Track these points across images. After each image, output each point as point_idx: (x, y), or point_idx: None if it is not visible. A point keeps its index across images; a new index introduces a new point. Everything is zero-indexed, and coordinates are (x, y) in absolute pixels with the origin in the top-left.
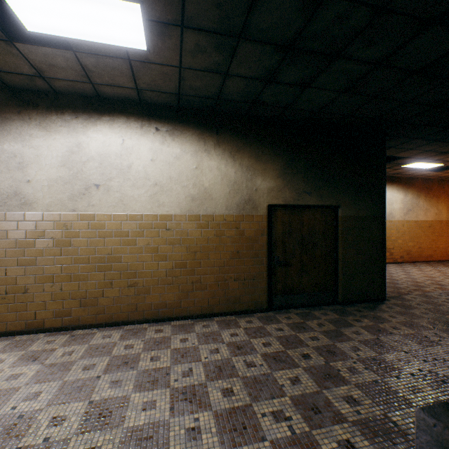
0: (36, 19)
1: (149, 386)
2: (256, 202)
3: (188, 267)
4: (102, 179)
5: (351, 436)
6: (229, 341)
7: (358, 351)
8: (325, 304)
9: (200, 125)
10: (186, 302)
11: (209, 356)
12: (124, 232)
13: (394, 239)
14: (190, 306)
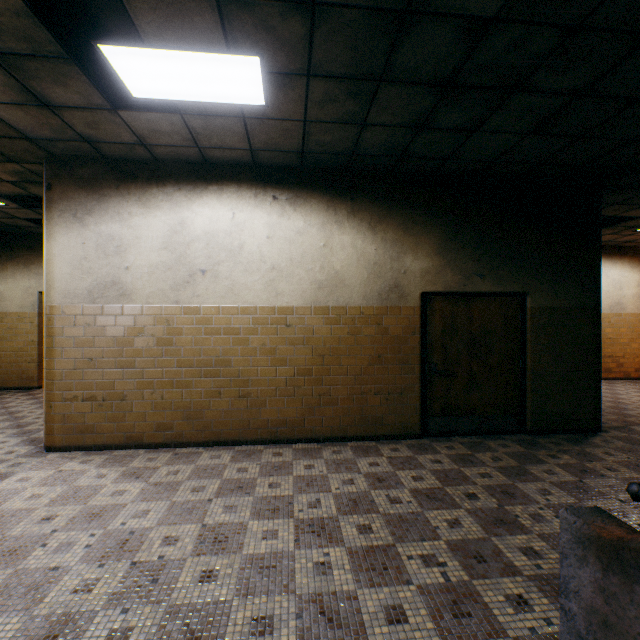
0: (144, 84)
1: (268, 514)
2: (404, 289)
3: (313, 375)
4: (209, 263)
5: (524, 591)
6: (367, 471)
7: (549, 495)
8: (506, 433)
9: (330, 189)
10: (312, 420)
11: (341, 486)
12: (235, 329)
13: (625, 342)
14: (316, 425)
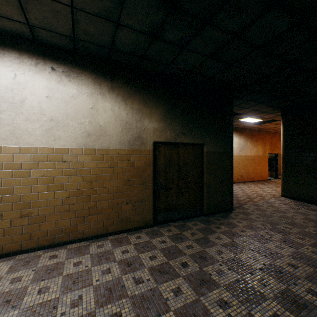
0: None
1: None
2: (144, 139)
3: (84, 195)
4: None
5: None
6: (120, 259)
7: (222, 254)
8: (195, 216)
9: (96, 70)
10: (83, 226)
11: (101, 277)
12: (16, 164)
13: (234, 167)
14: (86, 229)
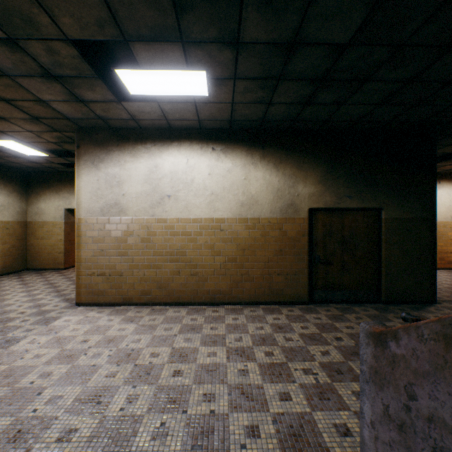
0: (138, 88)
1: (210, 344)
2: (297, 206)
3: (238, 262)
4: (172, 191)
5: None
6: (271, 322)
7: None
8: (367, 302)
9: (248, 142)
10: (237, 291)
11: (255, 330)
12: (188, 232)
13: None
14: (239, 294)
